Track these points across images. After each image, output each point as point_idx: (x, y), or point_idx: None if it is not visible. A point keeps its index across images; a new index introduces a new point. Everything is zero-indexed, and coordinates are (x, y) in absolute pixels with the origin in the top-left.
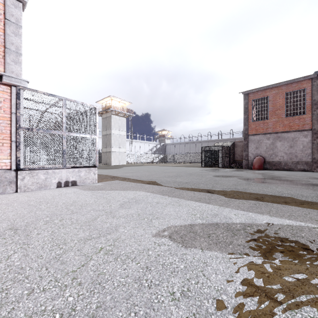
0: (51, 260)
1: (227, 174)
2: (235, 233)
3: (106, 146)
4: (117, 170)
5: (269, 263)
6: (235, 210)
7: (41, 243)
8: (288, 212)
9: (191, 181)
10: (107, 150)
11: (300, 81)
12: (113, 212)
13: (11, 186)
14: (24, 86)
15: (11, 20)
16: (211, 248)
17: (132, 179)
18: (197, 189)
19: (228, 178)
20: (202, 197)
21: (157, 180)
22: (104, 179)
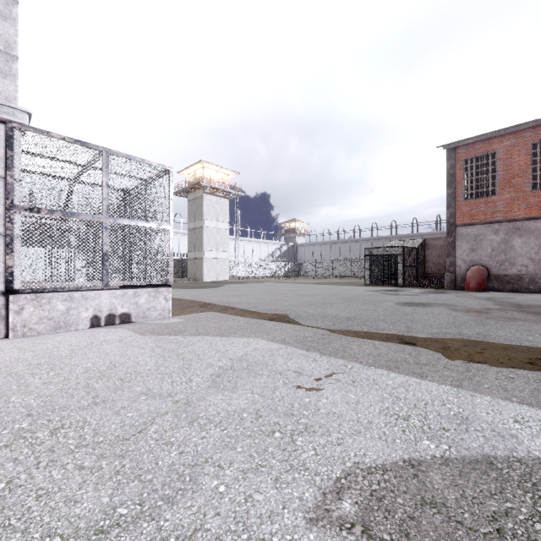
0: None
1: (421, 299)
2: None
3: (195, 249)
4: (212, 290)
5: None
6: (505, 403)
7: None
8: None
9: (356, 315)
10: (196, 255)
11: None
12: (193, 404)
13: None
14: (21, 123)
15: None
16: None
17: (240, 310)
18: (376, 334)
19: (428, 308)
20: (399, 356)
21: (288, 312)
22: (187, 308)
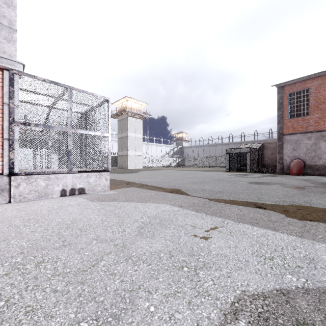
0: None
1: (263, 180)
2: None
3: (122, 150)
4: (132, 174)
5: None
6: None
7: None
8: None
9: (224, 190)
10: (123, 153)
11: None
12: (127, 247)
13: (2, 195)
14: (18, 70)
15: None
16: None
17: (151, 186)
18: (239, 202)
19: (269, 185)
20: (257, 216)
21: (181, 188)
22: (118, 185)
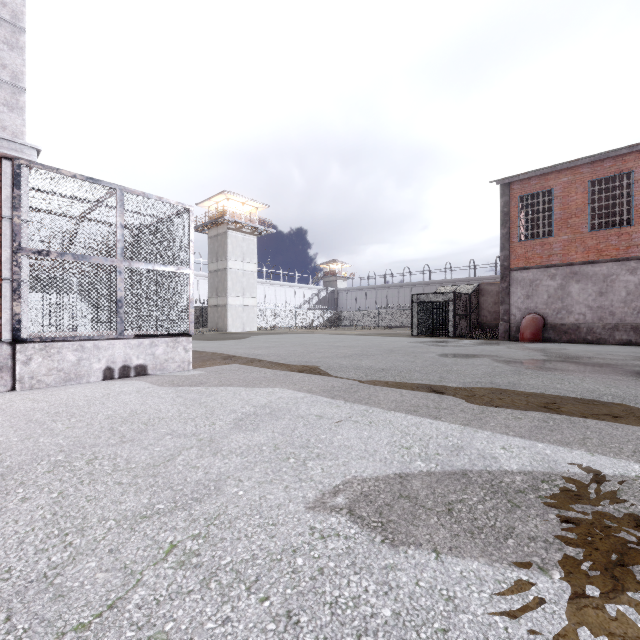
0: (30, 584)
1: (467, 350)
2: (514, 502)
3: (217, 294)
4: (237, 342)
5: (630, 603)
6: (501, 436)
7: (23, 529)
8: (630, 442)
9: (392, 366)
10: (219, 301)
11: (622, 155)
12: (216, 441)
13: (1, 377)
14: (29, 160)
15: (0, 14)
16: (461, 547)
17: (268, 362)
18: (407, 384)
19: (471, 359)
20: (422, 402)
21: (319, 364)
22: (208, 361)
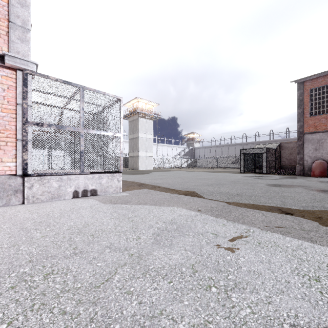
0: None
1: (282, 182)
2: None
3: (133, 151)
4: (144, 175)
5: None
6: None
7: None
8: None
9: (242, 192)
10: (134, 154)
11: None
12: (143, 258)
13: (16, 196)
14: (31, 70)
15: None
16: None
17: (164, 188)
18: (261, 206)
19: (291, 188)
20: (286, 223)
21: (195, 190)
22: (130, 186)
